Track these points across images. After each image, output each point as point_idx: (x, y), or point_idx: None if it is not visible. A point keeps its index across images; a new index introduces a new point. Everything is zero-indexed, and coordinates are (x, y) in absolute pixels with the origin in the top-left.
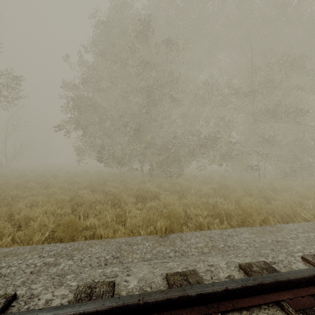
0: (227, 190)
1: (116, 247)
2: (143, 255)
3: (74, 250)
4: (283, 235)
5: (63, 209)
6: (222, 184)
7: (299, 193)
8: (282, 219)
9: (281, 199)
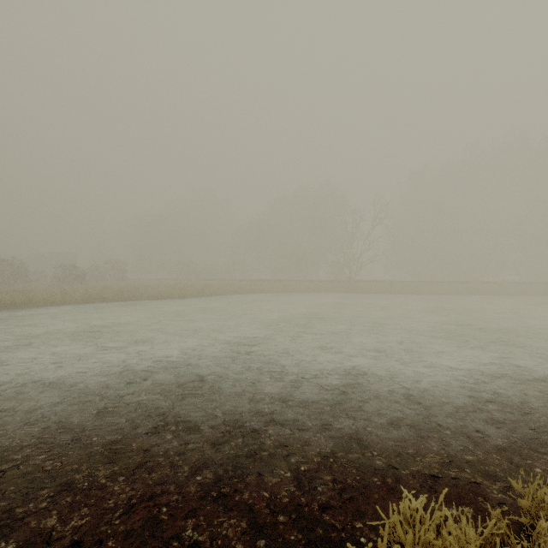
0: None
1: None
2: None
3: None
4: None
5: None
6: None
7: None
8: None
9: None
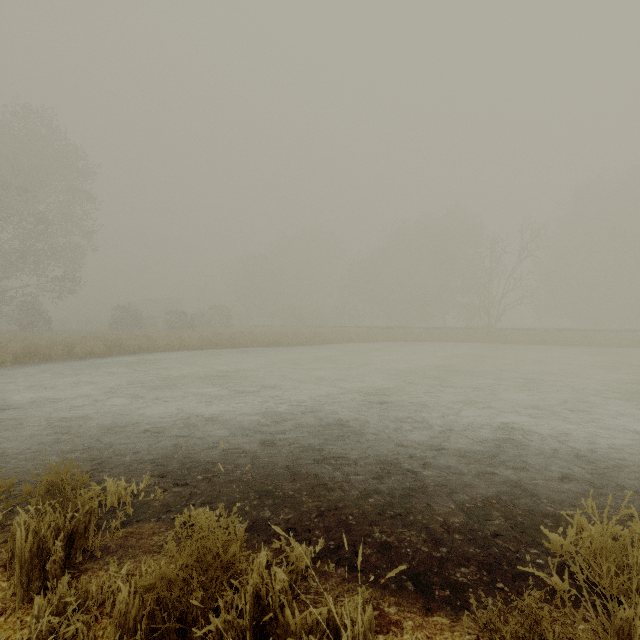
0: None
1: None
2: None
3: None
4: None
5: None
6: None
7: None
8: None
9: None
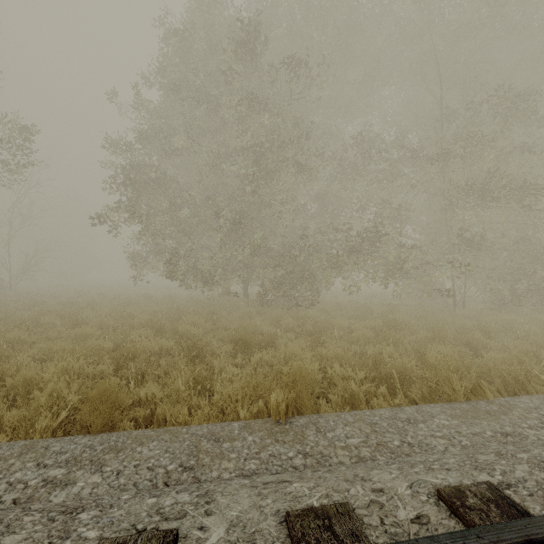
0: (399, 330)
1: (190, 446)
2: (243, 462)
3: (107, 451)
4: (513, 420)
5: (98, 367)
6: (390, 320)
7: (532, 336)
8: (504, 387)
9: (498, 347)
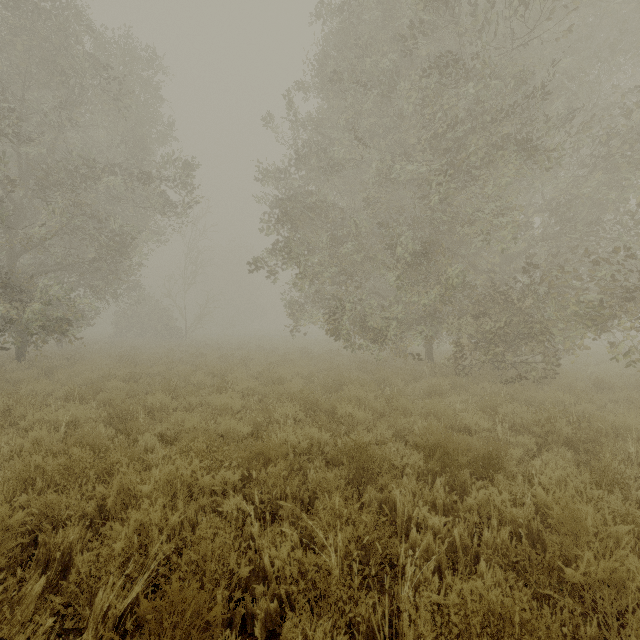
0: None
1: None
2: None
3: None
4: None
5: (219, 474)
6: None
7: None
8: None
9: None
